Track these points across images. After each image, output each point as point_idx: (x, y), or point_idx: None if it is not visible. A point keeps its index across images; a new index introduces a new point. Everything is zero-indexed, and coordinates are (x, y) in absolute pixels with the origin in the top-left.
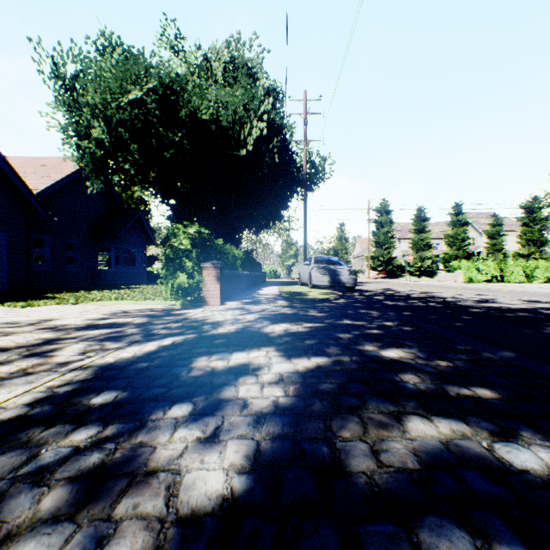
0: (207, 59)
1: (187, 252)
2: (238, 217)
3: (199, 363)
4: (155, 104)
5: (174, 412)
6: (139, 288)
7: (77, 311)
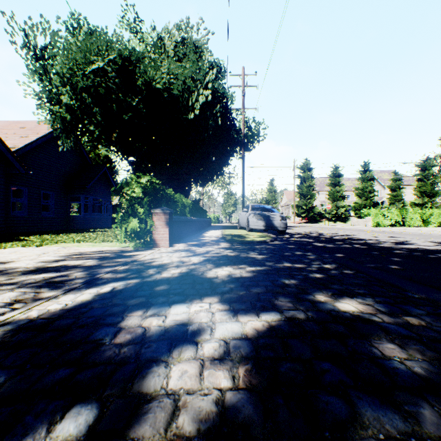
0: (161, 38)
1: (139, 199)
2: (187, 172)
3: (131, 322)
4: (116, 74)
5: (63, 430)
6: (103, 231)
7: (37, 253)
